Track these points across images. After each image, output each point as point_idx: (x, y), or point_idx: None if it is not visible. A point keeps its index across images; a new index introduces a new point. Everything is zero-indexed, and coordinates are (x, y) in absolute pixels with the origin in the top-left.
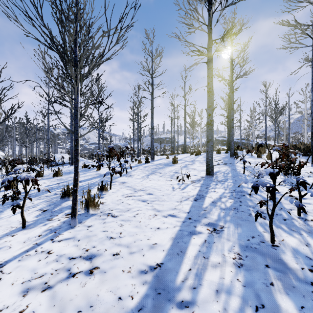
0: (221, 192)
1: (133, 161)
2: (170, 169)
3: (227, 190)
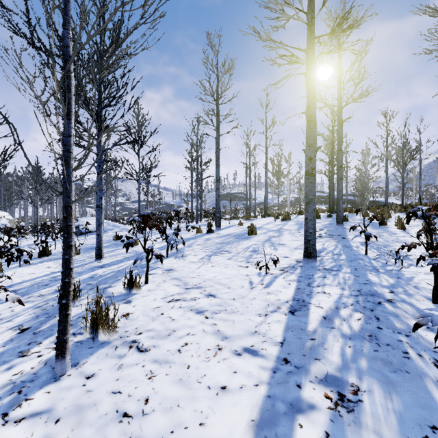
0: (336, 294)
1: (190, 230)
2: (245, 245)
3: (346, 291)
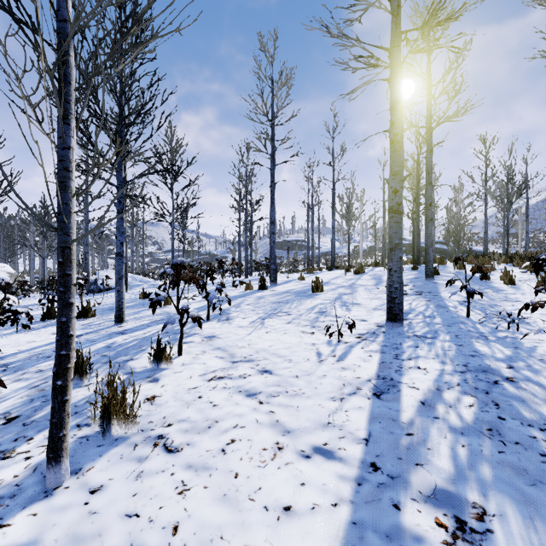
0: (436, 370)
1: (237, 286)
2: (308, 305)
3: (449, 366)
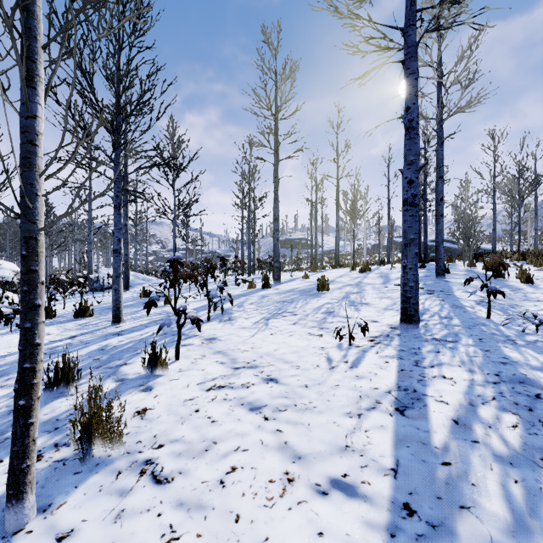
0: (464, 380)
1: (240, 284)
2: (315, 304)
3: (478, 375)
